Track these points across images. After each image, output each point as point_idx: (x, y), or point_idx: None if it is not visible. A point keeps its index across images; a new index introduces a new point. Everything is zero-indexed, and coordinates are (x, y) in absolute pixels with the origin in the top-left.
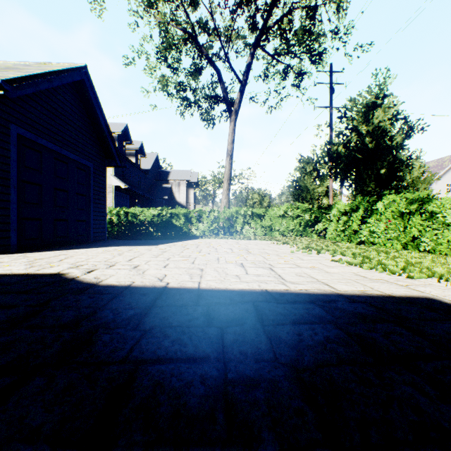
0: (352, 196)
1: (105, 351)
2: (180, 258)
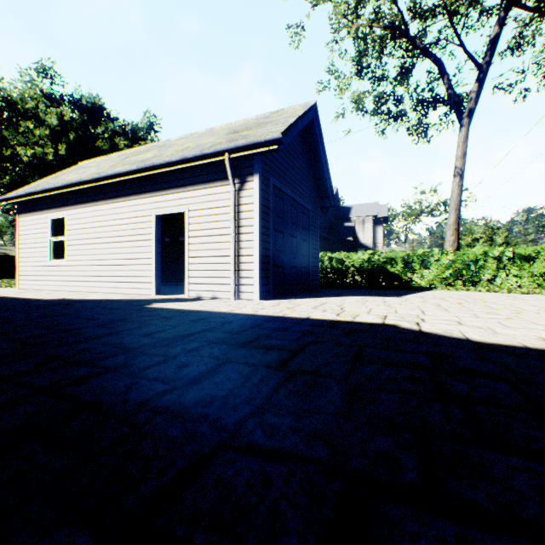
0: None
1: None
2: (492, 316)
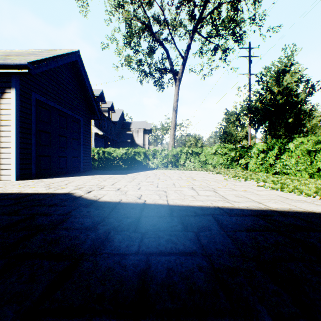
0: (264, 139)
1: (121, 246)
2: (147, 183)
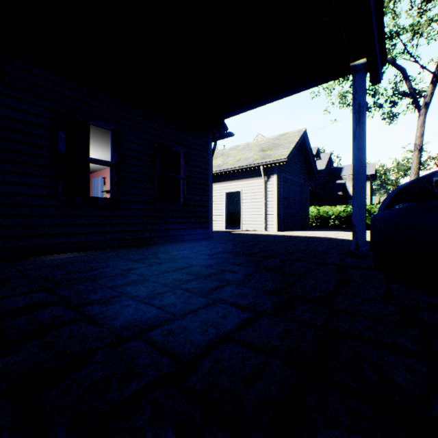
0: None
1: None
2: None
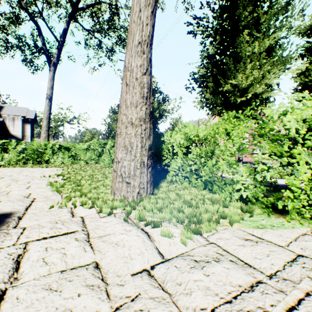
0: None
1: None
2: None
